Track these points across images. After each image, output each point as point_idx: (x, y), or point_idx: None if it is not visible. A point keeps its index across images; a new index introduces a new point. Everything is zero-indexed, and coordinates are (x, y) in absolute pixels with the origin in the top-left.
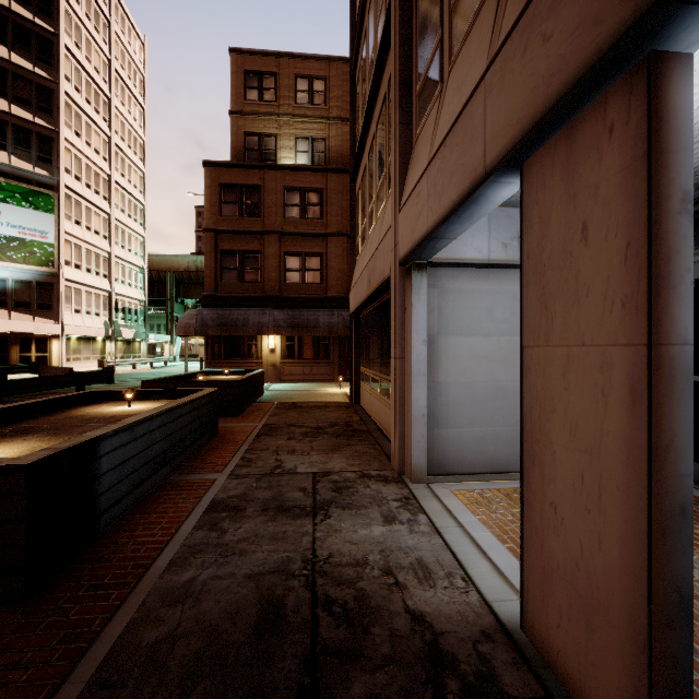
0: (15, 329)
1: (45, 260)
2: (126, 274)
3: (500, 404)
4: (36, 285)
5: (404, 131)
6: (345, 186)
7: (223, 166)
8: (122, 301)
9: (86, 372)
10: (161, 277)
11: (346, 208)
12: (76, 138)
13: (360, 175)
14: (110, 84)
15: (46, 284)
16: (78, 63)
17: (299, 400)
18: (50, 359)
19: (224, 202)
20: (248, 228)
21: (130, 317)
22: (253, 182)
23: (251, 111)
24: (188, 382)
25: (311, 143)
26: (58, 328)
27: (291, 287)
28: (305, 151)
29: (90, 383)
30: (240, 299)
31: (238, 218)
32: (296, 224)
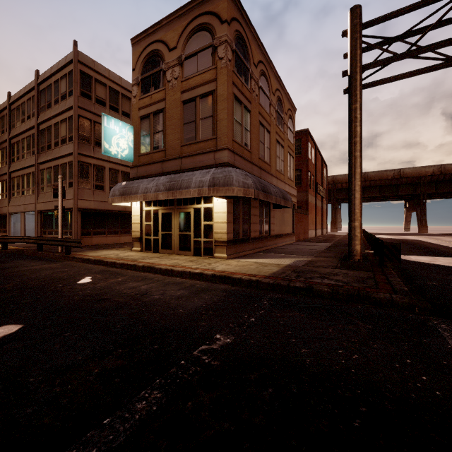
0: None
1: None
2: None
3: (27, 231)
4: None
5: (10, 196)
6: None
7: None
8: None
9: None
10: None
11: None
12: None
13: None
14: None
15: None
16: None
17: None
18: None
19: None
20: None
21: None
22: None
23: None
24: None
25: None
26: None
27: None
28: None
29: None
30: None
31: None
32: None
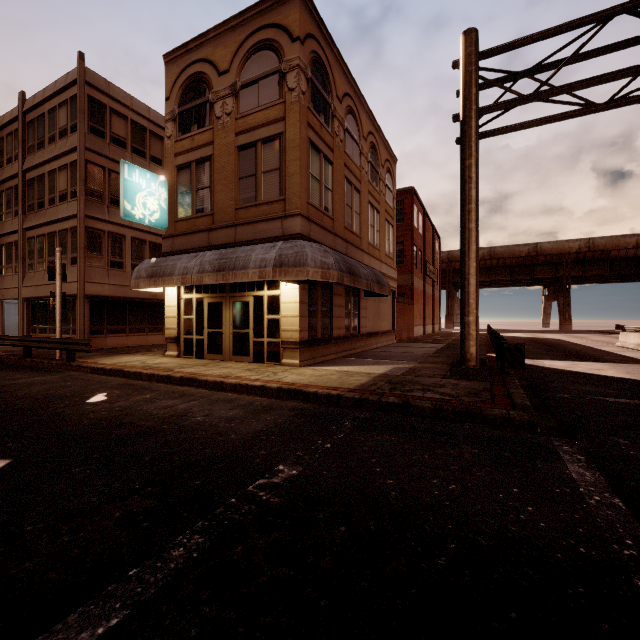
0: None
1: None
2: None
3: (6, 328)
4: None
5: None
6: None
7: None
8: None
9: None
10: None
11: None
12: None
13: None
14: None
15: None
16: None
17: None
18: None
19: None
20: None
21: None
22: None
23: None
24: None
25: None
26: None
27: None
28: None
29: None
30: None
31: None
32: None
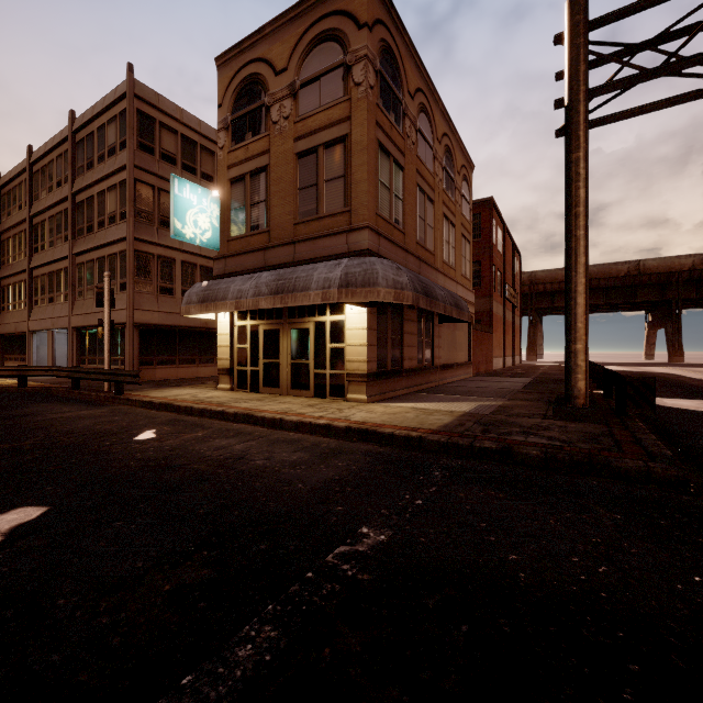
0: None
1: None
2: None
3: (56, 359)
4: None
5: (31, 304)
6: None
7: None
8: None
9: None
10: None
11: None
12: None
13: (7, 283)
14: None
15: None
16: None
17: None
18: None
19: None
20: None
21: None
22: None
23: None
24: None
25: None
26: None
27: None
28: None
29: None
30: None
31: None
32: None
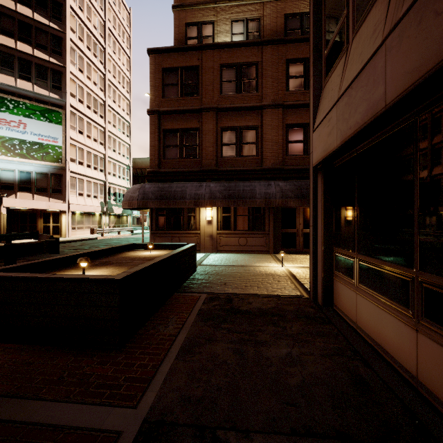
0: (31, 206)
1: (56, 158)
2: (116, 170)
3: None
4: (51, 176)
5: None
6: (281, 56)
7: (165, 51)
8: (114, 188)
9: (21, 244)
10: (142, 173)
11: (282, 78)
12: (80, 73)
13: None
14: (105, 38)
15: (57, 175)
16: (81, 21)
17: (236, 289)
18: (61, 228)
19: (166, 85)
20: (187, 107)
21: (120, 199)
22: (192, 64)
23: (191, 3)
24: (34, 280)
25: (246, 24)
26: (65, 206)
27: (226, 161)
28: (240, 33)
29: (26, 255)
30: (180, 174)
31: (178, 99)
32: (232, 99)
